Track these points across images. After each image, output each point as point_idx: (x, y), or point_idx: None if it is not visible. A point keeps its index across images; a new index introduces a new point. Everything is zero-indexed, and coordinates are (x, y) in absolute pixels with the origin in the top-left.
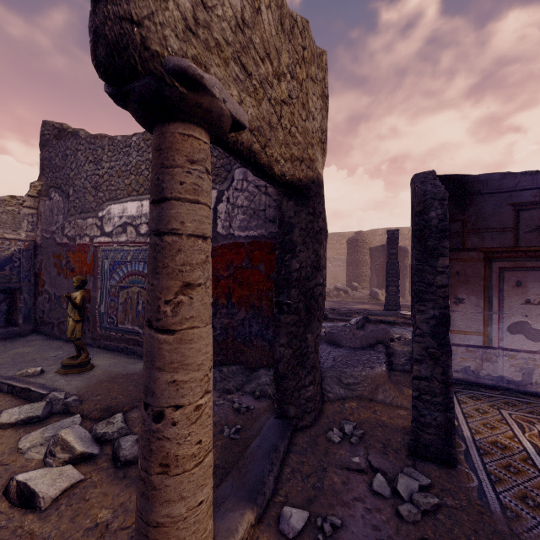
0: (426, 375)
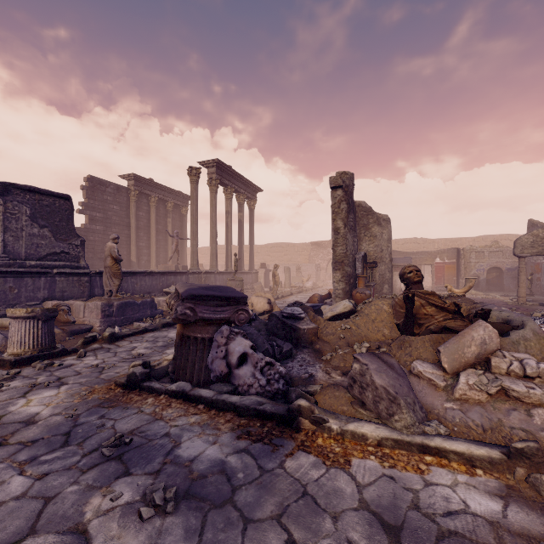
0: None
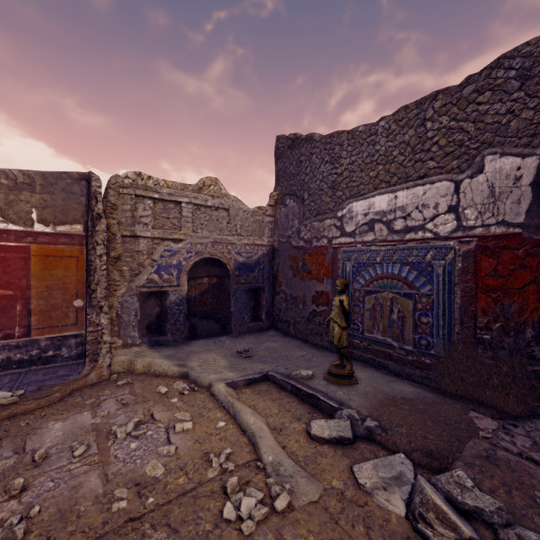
0: None
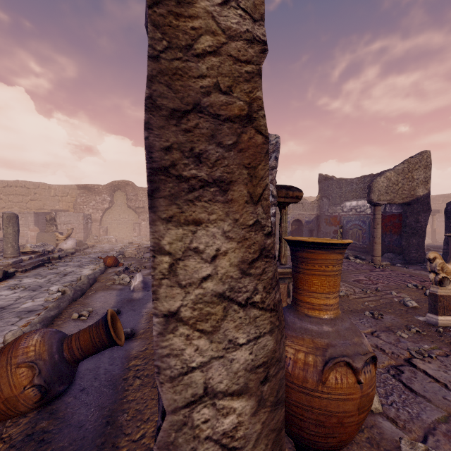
0: (445, 248)
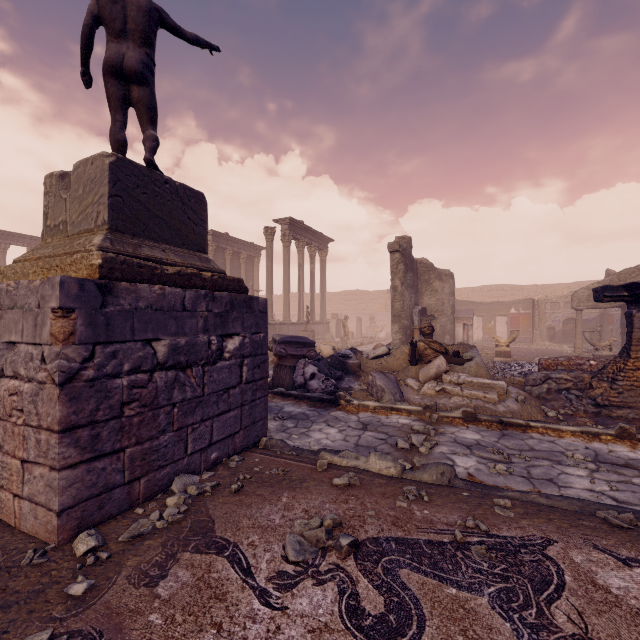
0: None
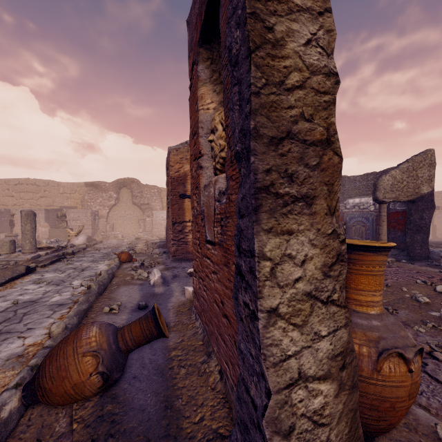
0: None
